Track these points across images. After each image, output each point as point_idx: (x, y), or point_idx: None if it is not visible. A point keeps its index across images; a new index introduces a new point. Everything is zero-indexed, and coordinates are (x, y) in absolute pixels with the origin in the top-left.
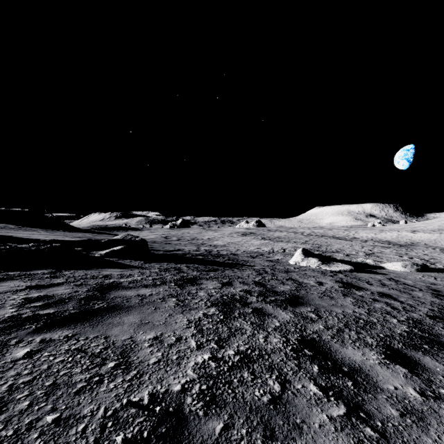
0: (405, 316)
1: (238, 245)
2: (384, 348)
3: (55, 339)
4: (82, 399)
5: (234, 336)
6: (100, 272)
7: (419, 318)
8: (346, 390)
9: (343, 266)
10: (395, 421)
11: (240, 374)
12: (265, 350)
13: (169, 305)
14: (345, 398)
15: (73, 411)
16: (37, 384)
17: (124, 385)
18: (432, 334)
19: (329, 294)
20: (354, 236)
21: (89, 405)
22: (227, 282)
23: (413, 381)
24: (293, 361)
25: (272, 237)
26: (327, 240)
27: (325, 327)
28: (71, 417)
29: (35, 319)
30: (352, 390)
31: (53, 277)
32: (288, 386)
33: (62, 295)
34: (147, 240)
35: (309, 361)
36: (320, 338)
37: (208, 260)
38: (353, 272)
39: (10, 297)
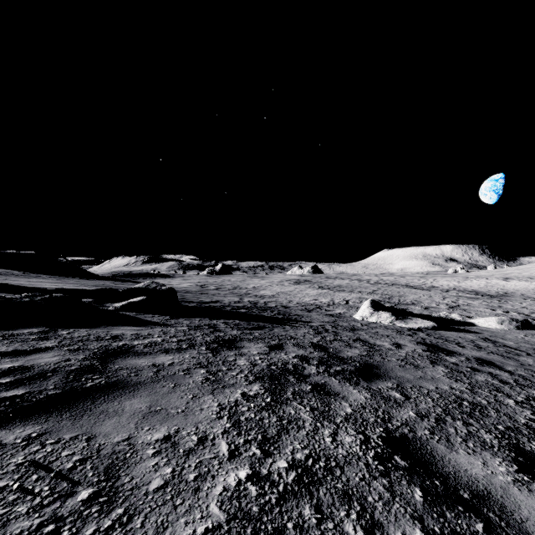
0: (522, 393)
1: (291, 295)
2: (512, 451)
3: (6, 443)
4: None
5: (287, 432)
6: (109, 331)
7: None
8: None
9: (424, 322)
10: None
11: (297, 510)
12: (335, 459)
13: (195, 380)
14: None
15: None
16: None
17: None
18: None
19: (413, 361)
20: (432, 285)
21: None
22: (277, 344)
23: None
24: (381, 481)
25: (331, 286)
26: (400, 289)
27: (418, 415)
28: None
29: None
30: None
31: (42, 338)
32: None
33: (45, 365)
34: (179, 289)
35: (405, 480)
36: (414, 435)
37: (252, 314)
38: (436, 330)
39: None
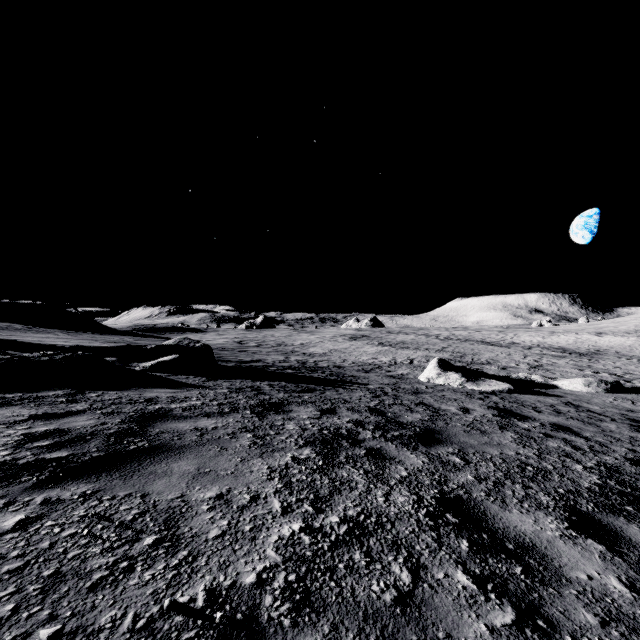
0: (594, 459)
1: (345, 353)
2: (567, 511)
3: (65, 499)
4: (100, 599)
5: (339, 492)
6: (141, 393)
7: (615, 463)
8: (513, 582)
9: (498, 384)
10: (593, 634)
11: (348, 555)
12: (386, 516)
13: (242, 444)
14: (512, 595)
15: (84, 619)
16: (31, 574)
17: (167, 575)
18: (637, 489)
19: (480, 426)
20: (512, 341)
21: (109, 610)
22: (329, 408)
23: (615, 565)
24: (430, 534)
25: (393, 342)
26: (474, 346)
27: (476, 478)
28: (78, 631)
29: (37, 467)
30: (522, 581)
31: (70, 401)
32: (424, 574)
33: (81, 429)
34: (213, 346)
35: (453, 533)
36: (469, 496)
37: (301, 376)
38: (512, 393)
39: (4, 432)
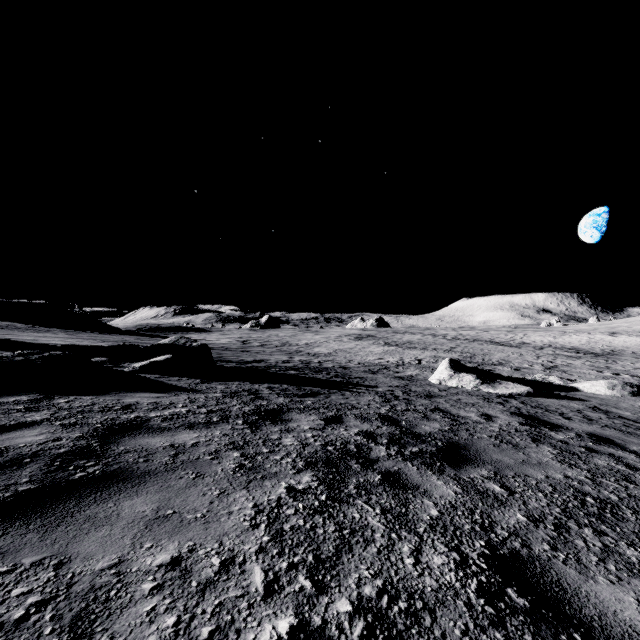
0: None
1: (351, 353)
2: None
3: None
4: None
5: (350, 549)
6: (120, 399)
7: None
8: None
9: (516, 386)
10: None
11: None
12: (421, 596)
13: (224, 468)
14: None
15: None
16: None
17: None
18: None
19: (510, 439)
20: (522, 341)
21: None
22: (334, 415)
23: None
24: (493, 635)
25: (400, 342)
26: (483, 346)
27: (529, 519)
28: None
29: None
30: None
31: (30, 409)
32: None
33: (24, 447)
34: (216, 346)
35: (529, 633)
36: (529, 552)
37: (304, 377)
38: (532, 396)
39: None
